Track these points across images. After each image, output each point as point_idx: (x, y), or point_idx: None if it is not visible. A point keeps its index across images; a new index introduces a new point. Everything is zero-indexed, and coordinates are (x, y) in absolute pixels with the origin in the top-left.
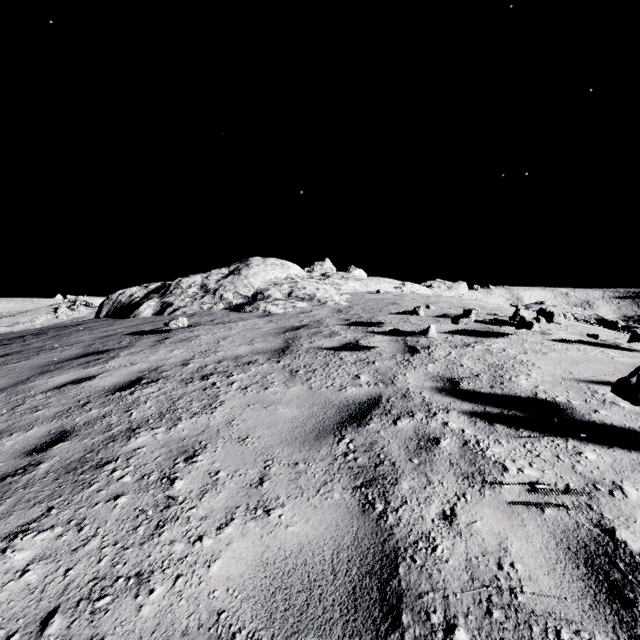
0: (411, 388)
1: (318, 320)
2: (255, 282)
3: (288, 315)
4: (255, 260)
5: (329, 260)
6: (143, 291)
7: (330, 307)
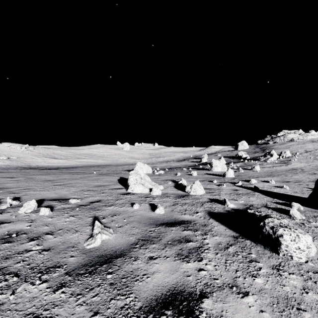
0: (315, 143)
1: (305, 141)
2: (290, 138)
3: (300, 141)
4: (288, 134)
5: (301, 129)
6: (265, 141)
7: (306, 140)
